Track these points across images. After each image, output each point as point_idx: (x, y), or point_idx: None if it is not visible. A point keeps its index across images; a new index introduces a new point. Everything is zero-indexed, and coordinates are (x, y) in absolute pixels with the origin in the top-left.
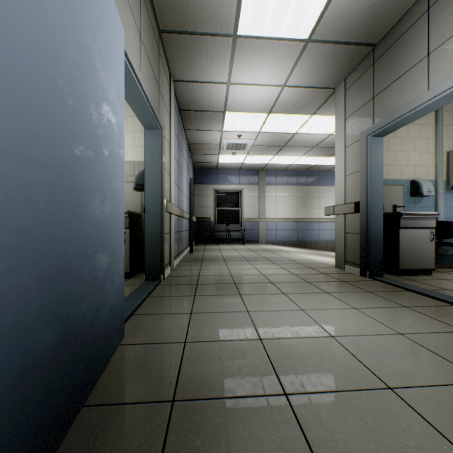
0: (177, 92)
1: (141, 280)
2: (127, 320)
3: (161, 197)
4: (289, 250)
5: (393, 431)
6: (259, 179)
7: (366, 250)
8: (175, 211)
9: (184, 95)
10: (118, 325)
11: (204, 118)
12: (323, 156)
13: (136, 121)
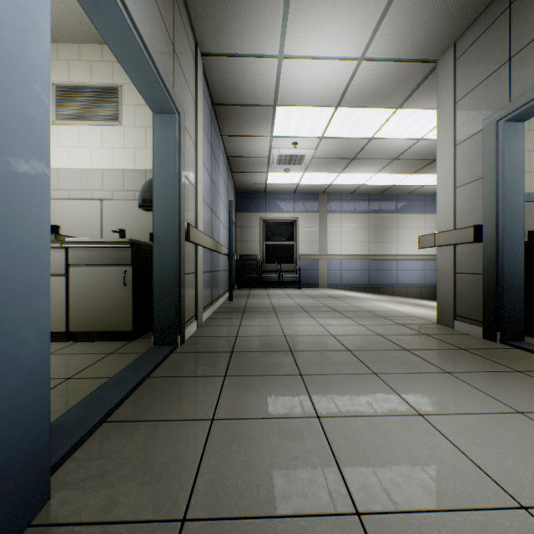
0: (208, 74)
1: (149, 344)
2: (86, 437)
3: (178, 218)
4: (360, 296)
5: None
6: (319, 205)
7: (495, 299)
8: (205, 243)
9: (218, 80)
10: (14, 493)
11: (247, 117)
12: (405, 173)
13: (148, 112)
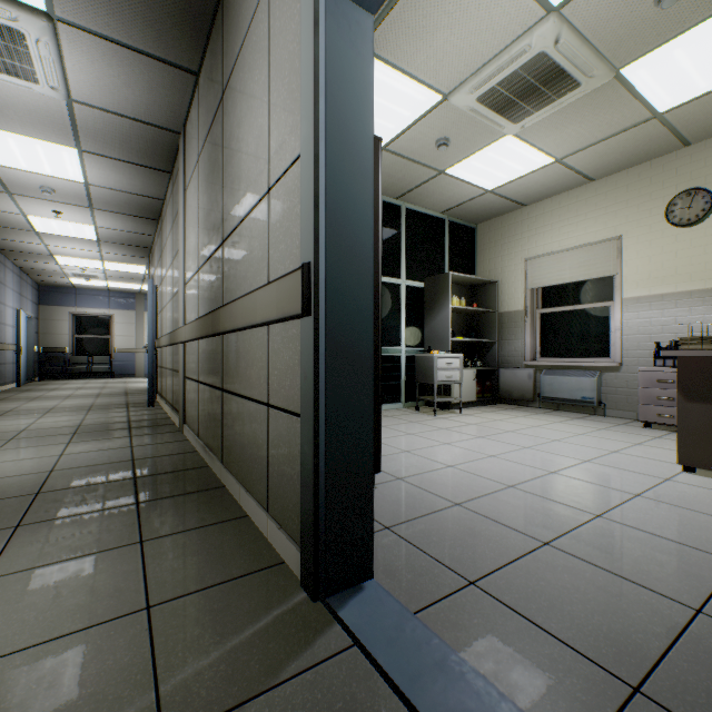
0: None
1: None
2: None
3: None
4: None
5: (36, 411)
6: (137, 304)
7: None
8: None
9: None
10: None
11: (32, 256)
12: None
13: None
